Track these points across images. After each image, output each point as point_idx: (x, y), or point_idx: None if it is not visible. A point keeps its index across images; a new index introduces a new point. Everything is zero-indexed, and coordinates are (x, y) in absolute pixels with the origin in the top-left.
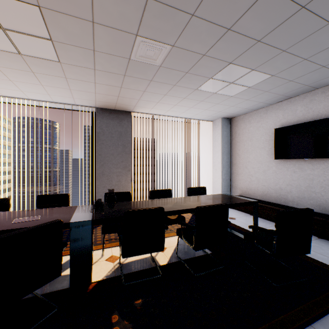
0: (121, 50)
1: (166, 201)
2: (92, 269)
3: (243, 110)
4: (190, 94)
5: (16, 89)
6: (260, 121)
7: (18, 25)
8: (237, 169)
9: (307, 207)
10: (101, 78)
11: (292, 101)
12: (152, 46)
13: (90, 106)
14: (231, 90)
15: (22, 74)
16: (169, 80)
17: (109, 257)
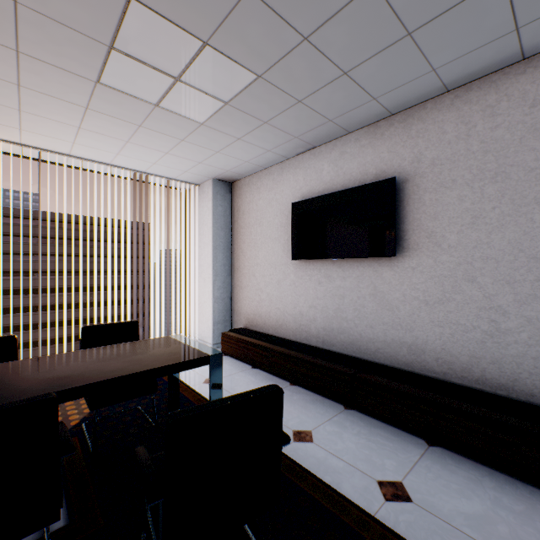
0: None
1: None
2: None
3: (245, 165)
4: (96, 99)
5: None
6: (273, 188)
7: None
8: (241, 279)
9: (337, 346)
10: None
11: (317, 153)
12: None
13: None
14: (189, 103)
15: None
16: None
17: None
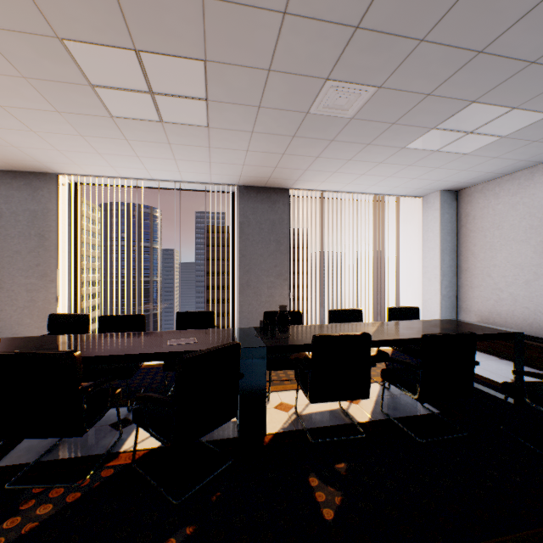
0: (297, 102)
1: (359, 327)
2: None
3: (485, 175)
4: (392, 156)
5: (140, 167)
6: (518, 192)
7: (171, 87)
8: (470, 279)
9: None
10: (258, 143)
11: None
12: (346, 91)
13: (231, 183)
14: (466, 144)
15: (155, 147)
16: (362, 138)
17: (278, 404)
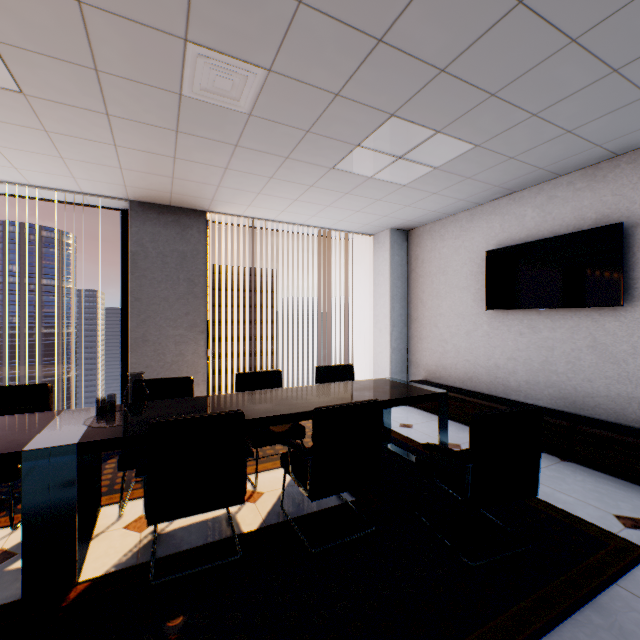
0: (157, 72)
1: (264, 396)
2: (87, 551)
3: (430, 214)
4: (323, 179)
5: None
6: (461, 235)
7: None
8: (419, 330)
9: (543, 401)
10: (127, 135)
11: (517, 198)
12: (224, 67)
13: (116, 196)
14: (400, 172)
15: None
16: (275, 147)
17: (134, 520)
